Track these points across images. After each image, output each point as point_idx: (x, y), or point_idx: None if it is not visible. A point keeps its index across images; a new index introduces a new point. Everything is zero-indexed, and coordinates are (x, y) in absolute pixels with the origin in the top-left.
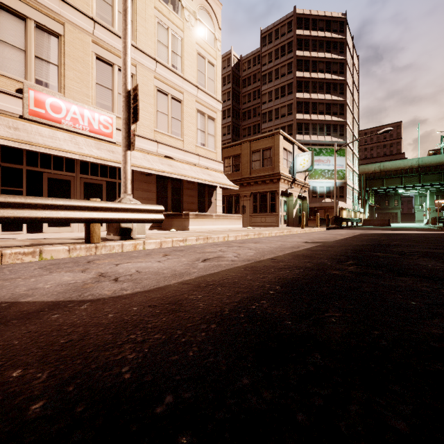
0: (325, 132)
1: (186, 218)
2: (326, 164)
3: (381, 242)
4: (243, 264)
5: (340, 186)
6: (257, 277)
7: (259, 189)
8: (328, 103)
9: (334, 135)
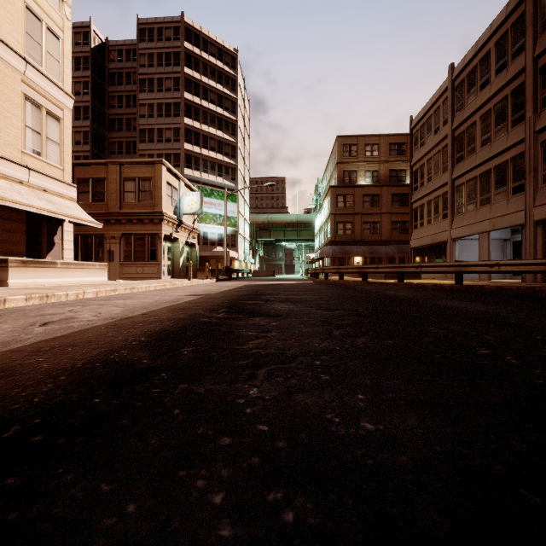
0: (217, 172)
1: (1, 266)
2: (218, 208)
3: (258, 292)
4: (104, 323)
5: (232, 234)
6: (121, 332)
7: (134, 229)
8: (220, 140)
9: (226, 178)
